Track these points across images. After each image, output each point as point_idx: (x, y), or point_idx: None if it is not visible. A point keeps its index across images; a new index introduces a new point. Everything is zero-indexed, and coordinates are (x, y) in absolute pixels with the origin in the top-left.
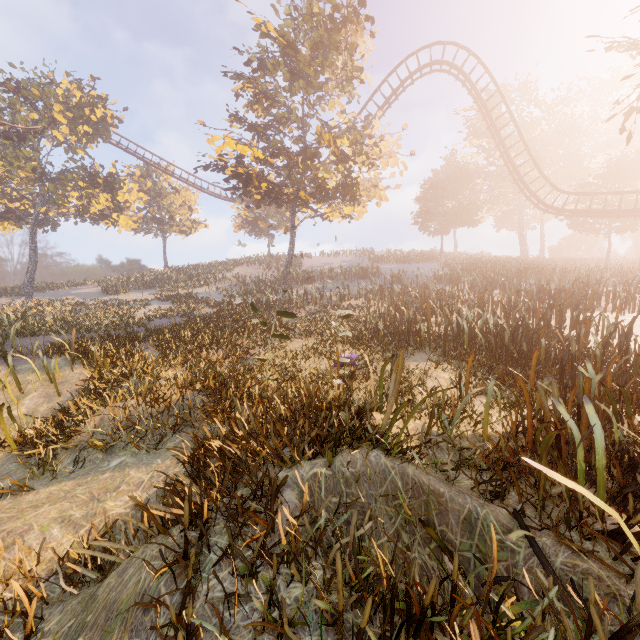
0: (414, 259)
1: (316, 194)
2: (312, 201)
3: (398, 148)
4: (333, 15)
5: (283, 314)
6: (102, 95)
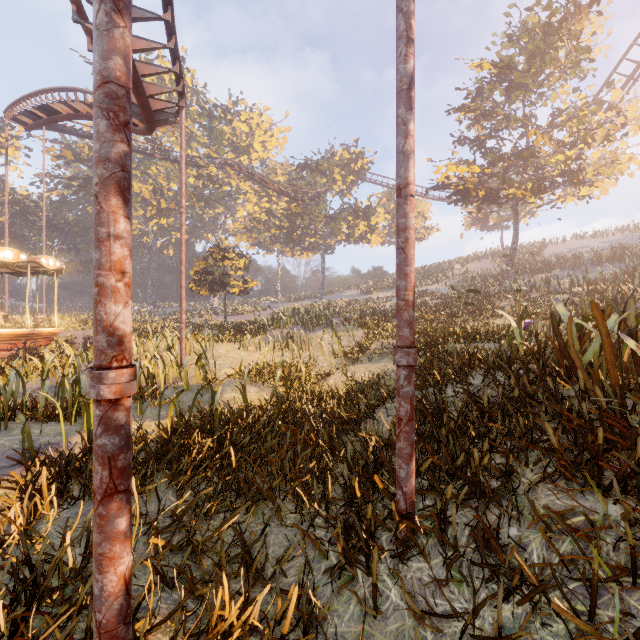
0: None
1: (532, 190)
2: (531, 195)
3: None
4: (549, 21)
5: (471, 291)
6: (361, 151)
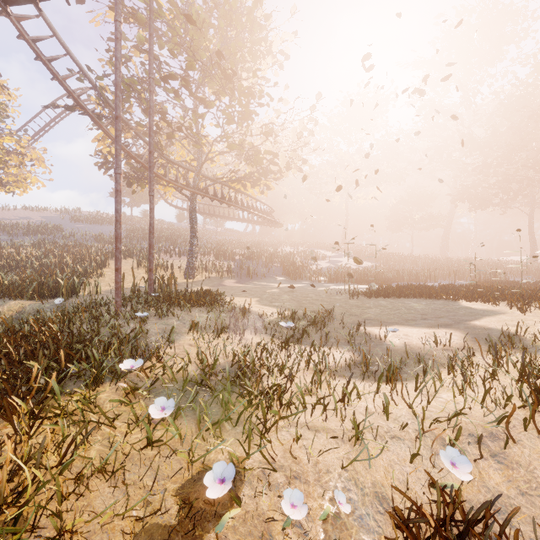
0: (108, 222)
1: None
2: None
3: (43, 159)
4: None
5: None
6: None
